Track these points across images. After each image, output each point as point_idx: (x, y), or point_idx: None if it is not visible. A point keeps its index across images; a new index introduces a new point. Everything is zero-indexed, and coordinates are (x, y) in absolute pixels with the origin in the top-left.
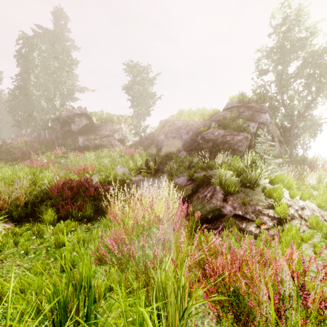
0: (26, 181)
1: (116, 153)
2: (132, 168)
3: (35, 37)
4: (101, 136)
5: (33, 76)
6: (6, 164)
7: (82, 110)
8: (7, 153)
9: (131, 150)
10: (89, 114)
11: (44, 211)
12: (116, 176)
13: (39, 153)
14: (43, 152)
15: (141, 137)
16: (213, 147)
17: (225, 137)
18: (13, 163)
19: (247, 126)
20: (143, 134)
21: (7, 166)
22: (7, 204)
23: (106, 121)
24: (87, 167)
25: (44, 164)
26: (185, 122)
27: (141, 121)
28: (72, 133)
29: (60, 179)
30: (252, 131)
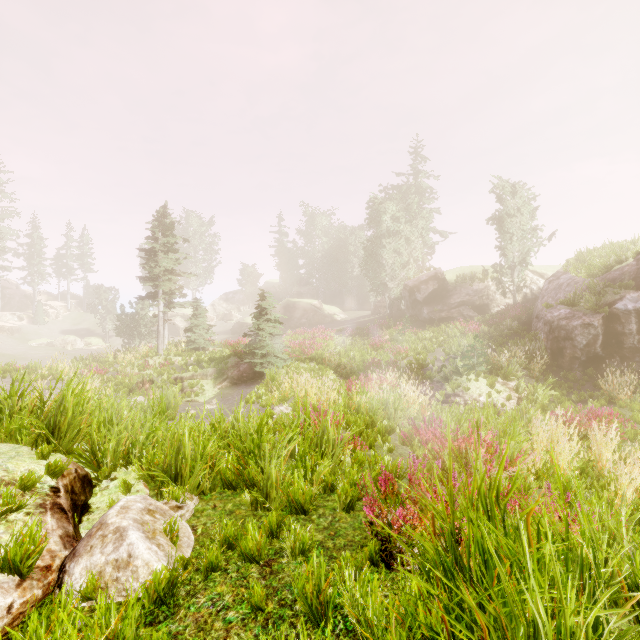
0: (359, 358)
1: (454, 330)
2: (450, 352)
3: (388, 200)
4: (450, 304)
5: (387, 243)
6: (361, 339)
7: (430, 272)
8: (365, 326)
9: (473, 327)
10: (438, 276)
11: (352, 376)
12: (424, 360)
13: (383, 329)
14: (391, 325)
15: (516, 298)
16: (550, 333)
17: (562, 320)
18: (366, 338)
19: (617, 300)
20: (528, 290)
21: (361, 341)
22: (343, 370)
23: (462, 281)
24: (403, 350)
25: (386, 341)
26: (572, 277)
27: (517, 274)
28: (418, 303)
29: (371, 360)
30: (630, 307)
